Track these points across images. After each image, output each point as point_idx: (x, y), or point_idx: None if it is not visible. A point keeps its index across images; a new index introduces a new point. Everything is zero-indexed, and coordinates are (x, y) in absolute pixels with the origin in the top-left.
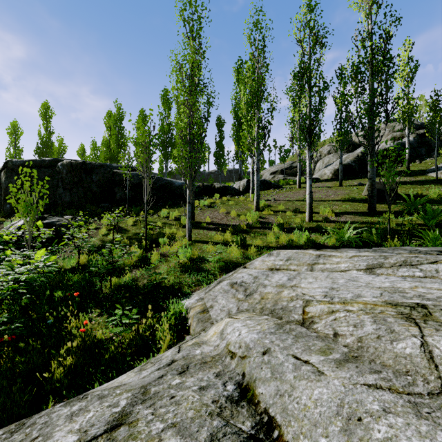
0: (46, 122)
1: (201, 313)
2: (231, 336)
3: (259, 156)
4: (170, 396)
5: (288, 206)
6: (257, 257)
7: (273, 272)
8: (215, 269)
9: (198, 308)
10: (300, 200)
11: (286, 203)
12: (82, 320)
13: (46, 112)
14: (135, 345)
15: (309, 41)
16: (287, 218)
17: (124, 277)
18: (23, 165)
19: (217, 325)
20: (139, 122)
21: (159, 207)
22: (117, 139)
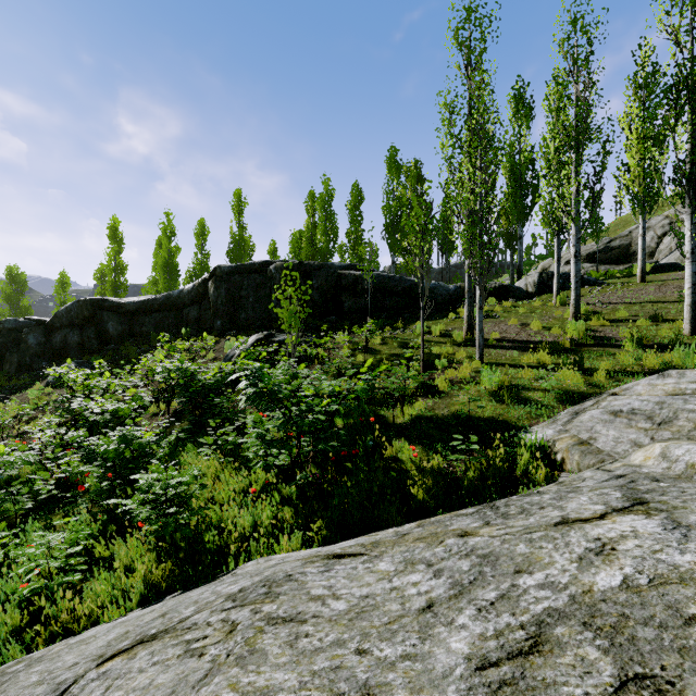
0: (239, 215)
1: (579, 445)
2: (689, 457)
3: (579, 232)
4: (676, 491)
5: (634, 312)
6: (614, 386)
7: (691, 396)
8: (550, 400)
9: (568, 440)
10: (655, 302)
11: (627, 307)
12: (397, 448)
13: (239, 203)
14: (492, 477)
15: (692, 29)
16: (642, 330)
17: (415, 406)
18: (231, 272)
19: (643, 450)
20: (351, 201)
21: (407, 320)
22: (325, 229)
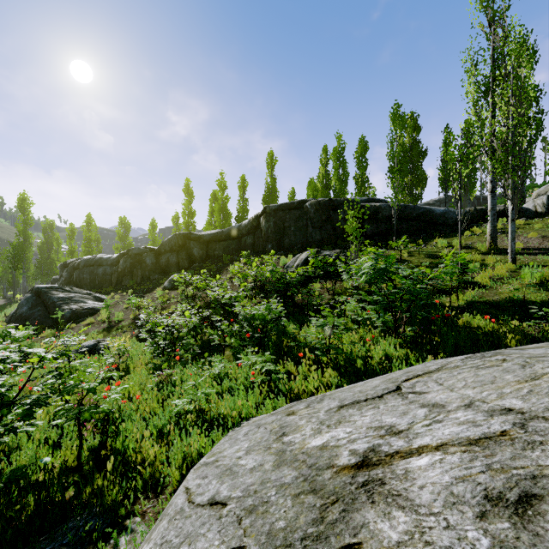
0: (271, 170)
1: None
2: None
3: None
4: None
5: None
6: None
7: None
8: None
9: None
10: None
11: None
12: (467, 319)
13: (271, 161)
14: None
15: None
16: None
17: (466, 294)
18: (277, 209)
19: None
20: (358, 151)
21: (425, 238)
22: (338, 175)
